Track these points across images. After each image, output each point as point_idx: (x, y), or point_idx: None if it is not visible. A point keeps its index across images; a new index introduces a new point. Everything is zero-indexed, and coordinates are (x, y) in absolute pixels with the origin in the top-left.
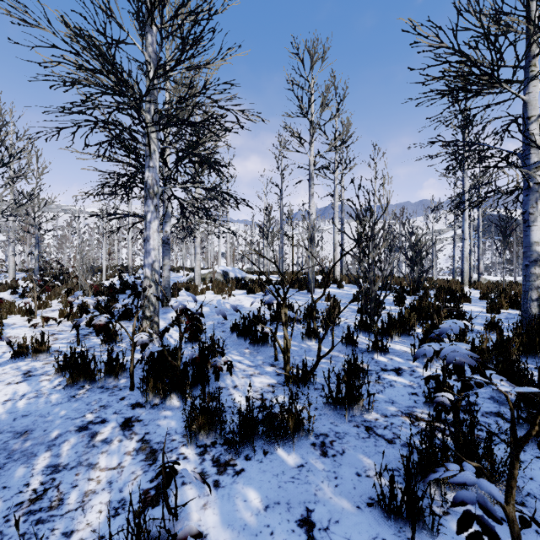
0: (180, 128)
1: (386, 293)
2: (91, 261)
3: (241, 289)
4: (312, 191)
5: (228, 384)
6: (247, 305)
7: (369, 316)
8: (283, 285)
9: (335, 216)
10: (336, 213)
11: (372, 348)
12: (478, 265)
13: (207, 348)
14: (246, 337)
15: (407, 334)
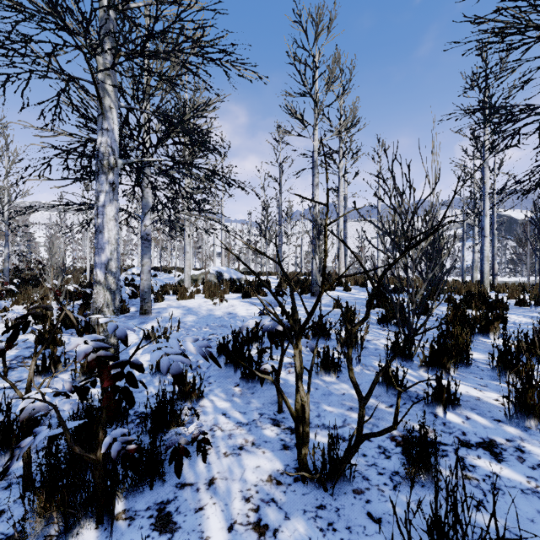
0: (134, 56)
1: (432, 305)
2: (61, 260)
3: (236, 292)
4: (316, 181)
5: (199, 474)
6: (241, 313)
7: (407, 337)
8: (292, 299)
9: (340, 211)
10: (341, 207)
11: (433, 397)
12: (493, 265)
13: (168, 403)
14: (237, 365)
15: (463, 364)
